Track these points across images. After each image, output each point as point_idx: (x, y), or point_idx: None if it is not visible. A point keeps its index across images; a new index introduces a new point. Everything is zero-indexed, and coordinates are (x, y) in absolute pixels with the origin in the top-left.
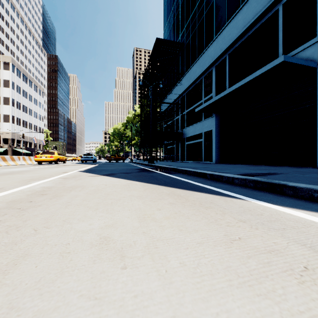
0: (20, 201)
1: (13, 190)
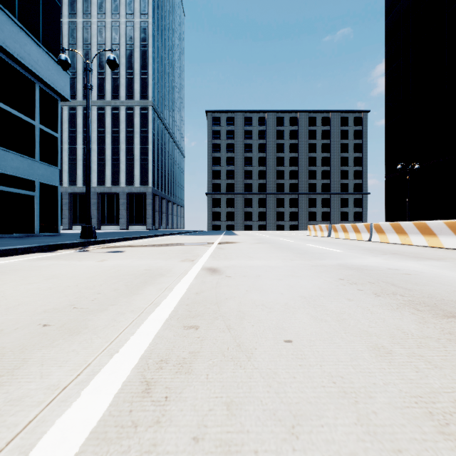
0: (64, 326)
1: None
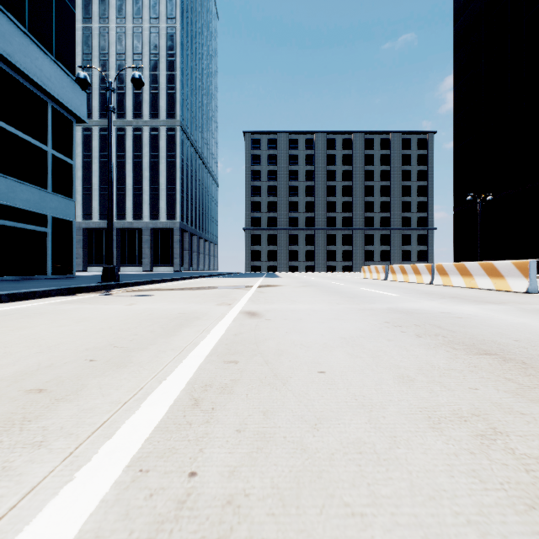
0: (110, 361)
1: (110, 460)
